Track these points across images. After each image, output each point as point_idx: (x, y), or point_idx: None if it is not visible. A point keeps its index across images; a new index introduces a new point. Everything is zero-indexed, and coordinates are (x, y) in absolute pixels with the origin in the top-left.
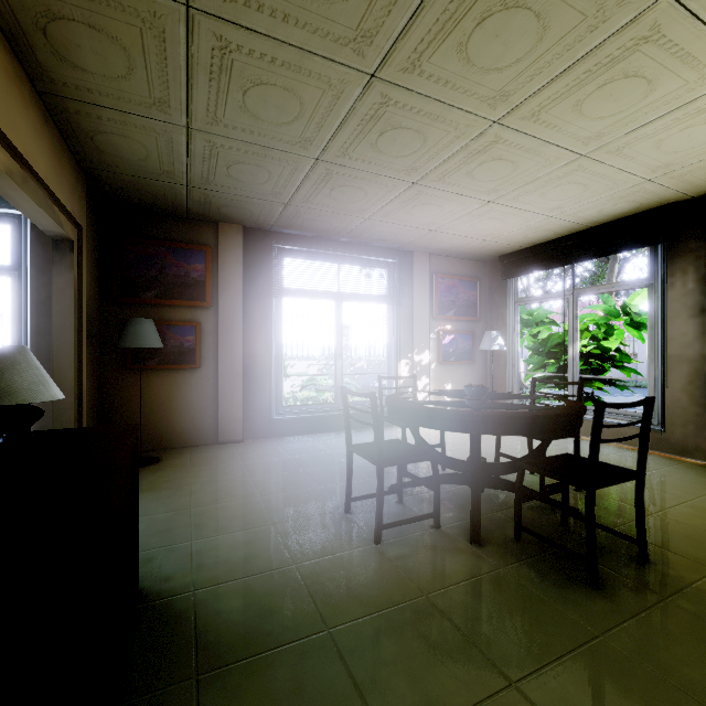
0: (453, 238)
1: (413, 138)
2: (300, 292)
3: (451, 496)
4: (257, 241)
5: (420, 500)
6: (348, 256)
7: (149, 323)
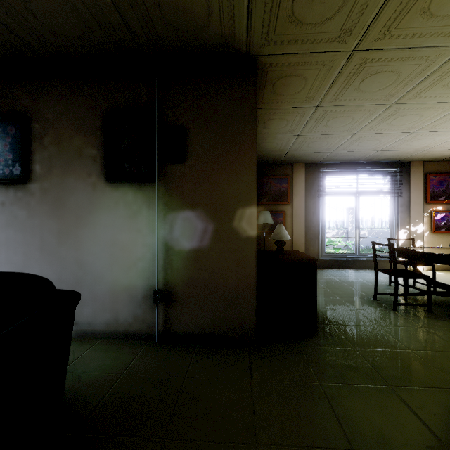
0: (444, 151)
1: (413, 117)
2: (334, 193)
3: (439, 303)
4: (311, 169)
5: (418, 301)
6: (363, 170)
7: (268, 213)
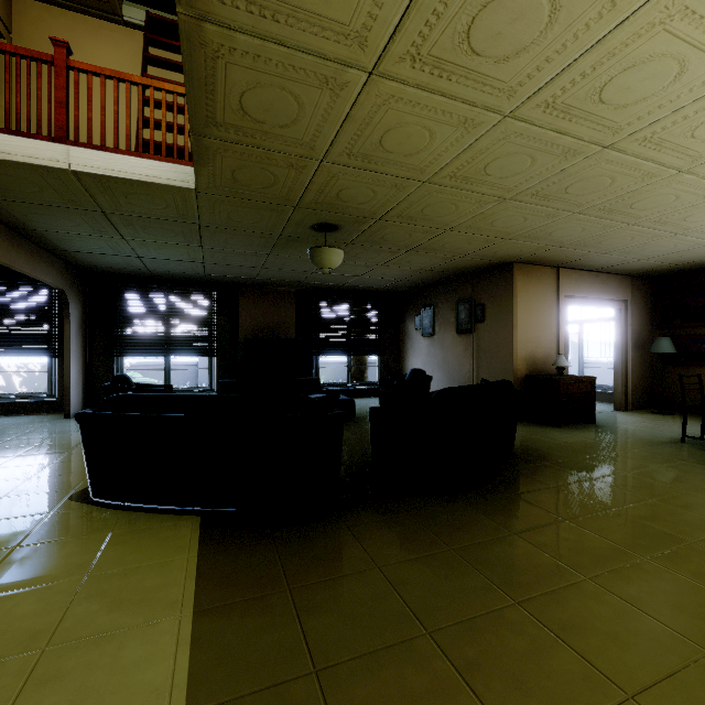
0: None
1: None
2: None
3: None
4: None
5: None
6: None
7: (664, 340)
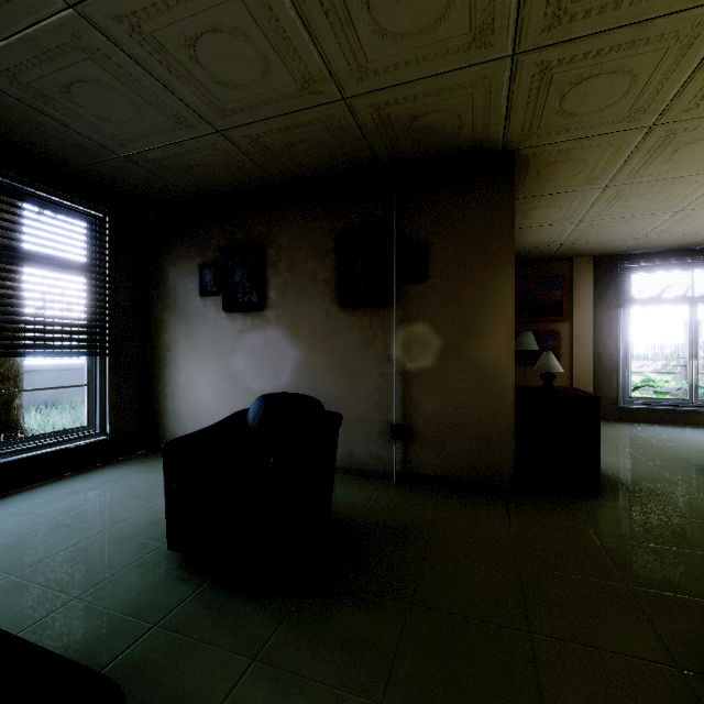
0: None
1: None
2: (647, 301)
3: None
4: (605, 265)
5: None
6: None
7: (531, 335)
